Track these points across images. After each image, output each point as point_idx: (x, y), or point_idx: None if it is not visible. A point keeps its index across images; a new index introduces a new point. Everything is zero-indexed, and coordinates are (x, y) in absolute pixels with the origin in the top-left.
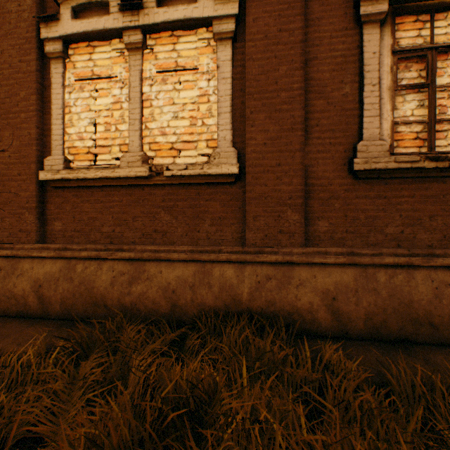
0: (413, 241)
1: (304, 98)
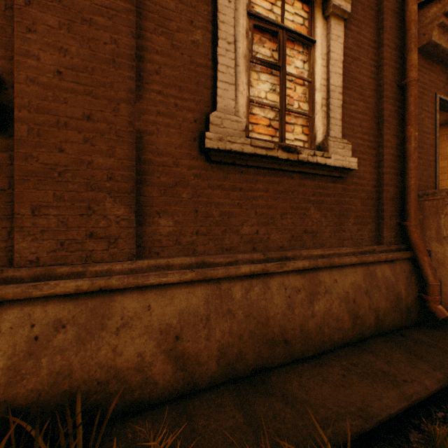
0: (268, 243)
1: (135, 19)
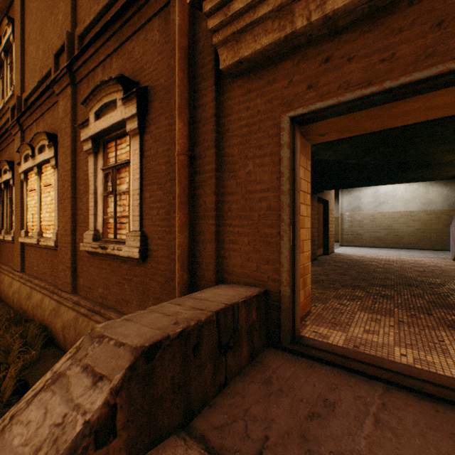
0: (107, 300)
1: (72, 202)
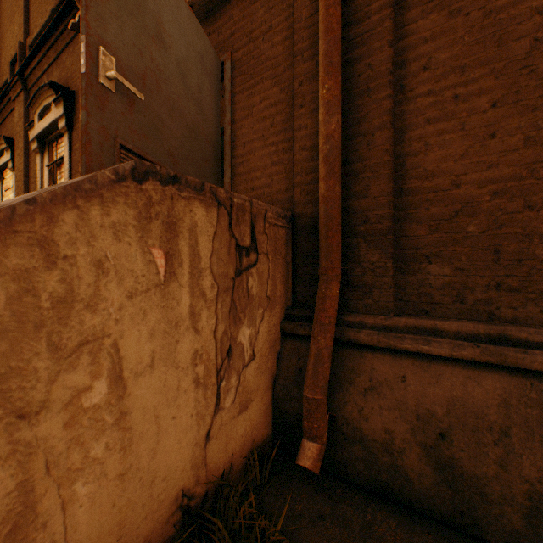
0: None
1: None
